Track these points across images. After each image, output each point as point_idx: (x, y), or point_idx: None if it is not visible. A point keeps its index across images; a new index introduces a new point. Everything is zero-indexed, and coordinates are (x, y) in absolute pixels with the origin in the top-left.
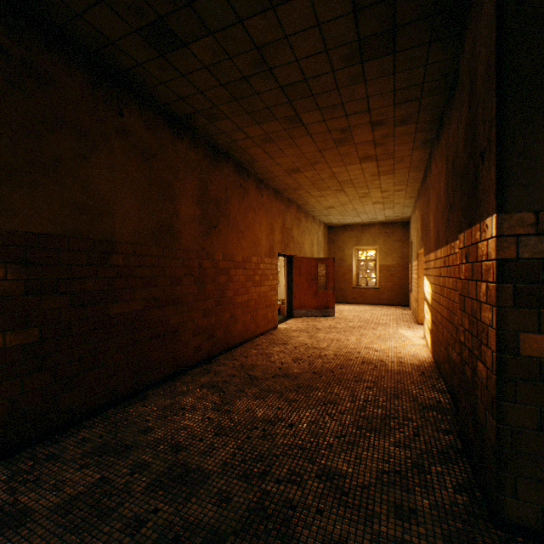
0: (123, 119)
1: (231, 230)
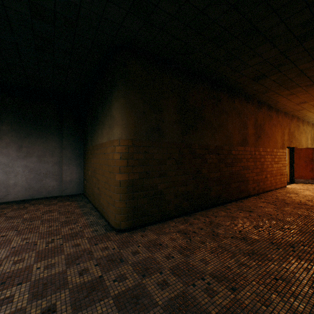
0: (234, 104)
1: (265, 137)
